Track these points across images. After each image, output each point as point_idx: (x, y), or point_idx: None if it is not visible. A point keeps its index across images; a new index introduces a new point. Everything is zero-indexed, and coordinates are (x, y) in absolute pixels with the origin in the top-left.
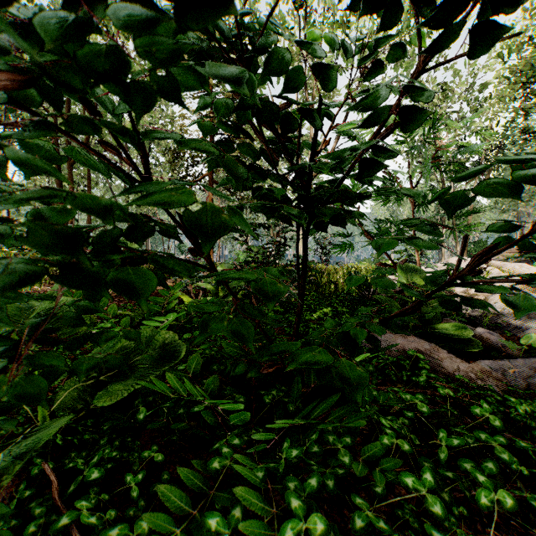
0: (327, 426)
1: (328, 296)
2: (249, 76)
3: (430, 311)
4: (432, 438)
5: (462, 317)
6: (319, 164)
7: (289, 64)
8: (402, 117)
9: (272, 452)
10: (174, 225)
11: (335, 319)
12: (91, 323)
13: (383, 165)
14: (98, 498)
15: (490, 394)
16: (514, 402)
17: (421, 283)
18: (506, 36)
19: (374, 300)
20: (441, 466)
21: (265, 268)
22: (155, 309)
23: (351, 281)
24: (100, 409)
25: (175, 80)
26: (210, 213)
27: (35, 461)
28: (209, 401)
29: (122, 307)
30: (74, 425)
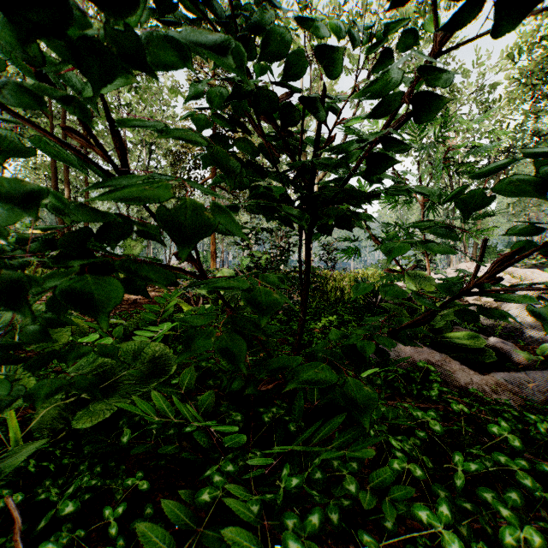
0: (330, 456)
1: (334, 304)
2: (235, 45)
3: (441, 319)
4: (446, 460)
5: (474, 326)
6: (322, 160)
7: (289, 48)
8: (415, 106)
9: (271, 477)
10: (157, 226)
11: (341, 328)
12: (82, 333)
13: (393, 161)
14: (71, 536)
15: (506, 409)
16: (534, 420)
17: (431, 290)
18: (533, 12)
19: (382, 307)
20: (458, 495)
21: (263, 274)
22: (150, 318)
23: (358, 289)
24: (83, 429)
25: (138, 40)
26: (191, 209)
27: (2, 492)
28: (200, 423)
29: (117, 316)
30: (52, 449)
